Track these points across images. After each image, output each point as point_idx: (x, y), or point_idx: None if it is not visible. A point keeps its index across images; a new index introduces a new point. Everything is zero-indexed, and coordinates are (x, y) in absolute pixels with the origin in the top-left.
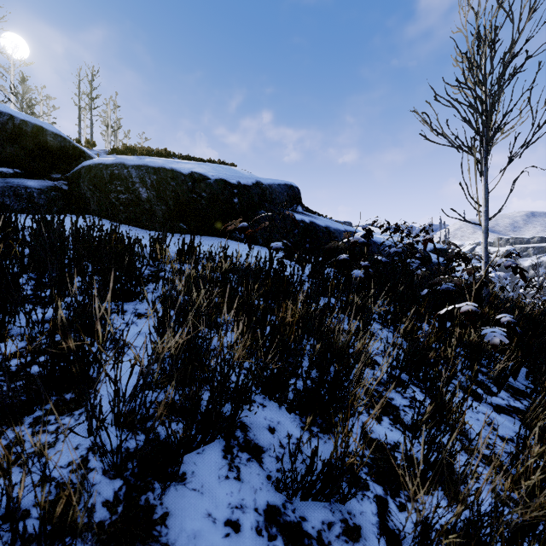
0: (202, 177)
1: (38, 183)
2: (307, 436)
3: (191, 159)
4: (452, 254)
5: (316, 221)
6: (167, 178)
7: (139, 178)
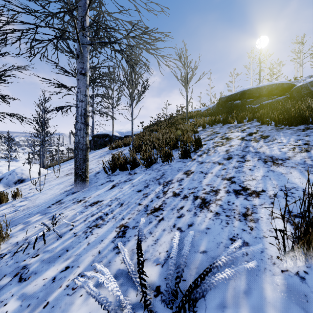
0: None
1: (282, 97)
2: None
3: None
4: None
5: None
6: None
7: (310, 85)
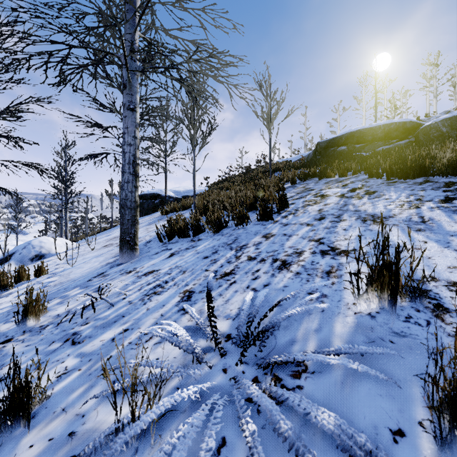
0: None
1: (403, 142)
2: None
3: None
4: None
5: None
6: (456, 119)
7: (441, 125)
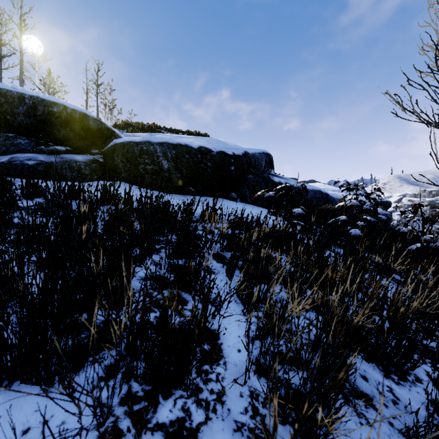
0: (207, 150)
1: (83, 158)
2: (393, 383)
3: (173, 130)
4: (432, 215)
5: (289, 182)
6: (183, 152)
7: (162, 153)
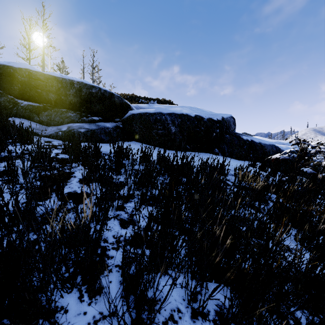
0: (201, 117)
1: (110, 125)
2: None
3: (146, 98)
4: None
5: (253, 139)
6: (185, 120)
7: (171, 121)
